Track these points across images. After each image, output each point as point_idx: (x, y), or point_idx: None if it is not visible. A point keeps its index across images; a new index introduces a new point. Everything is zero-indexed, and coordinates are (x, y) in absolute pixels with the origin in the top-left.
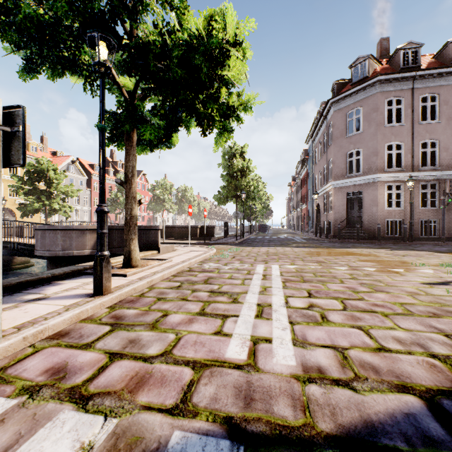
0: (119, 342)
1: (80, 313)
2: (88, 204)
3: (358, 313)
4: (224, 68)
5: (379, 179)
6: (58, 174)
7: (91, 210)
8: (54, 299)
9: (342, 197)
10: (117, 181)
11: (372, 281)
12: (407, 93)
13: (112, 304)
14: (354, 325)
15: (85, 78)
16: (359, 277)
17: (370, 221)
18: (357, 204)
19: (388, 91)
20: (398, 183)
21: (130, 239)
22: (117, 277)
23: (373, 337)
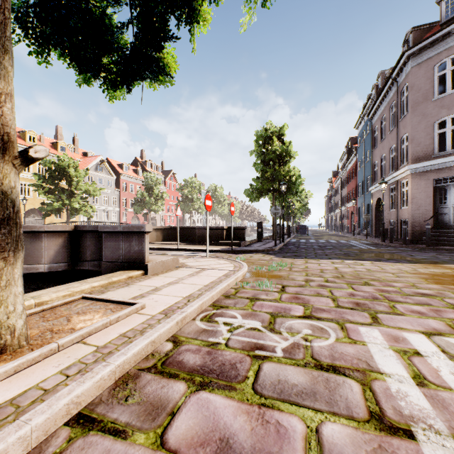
0: None
1: None
2: (117, 204)
3: None
4: None
5: None
6: (79, 171)
7: (120, 211)
8: None
9: (426, 186)
10: None
11: None
12: None
13: None
14: None
15: None
16: None
17: None
18: (452, 195)
19: None
20: None
21: None
22: None
23: None
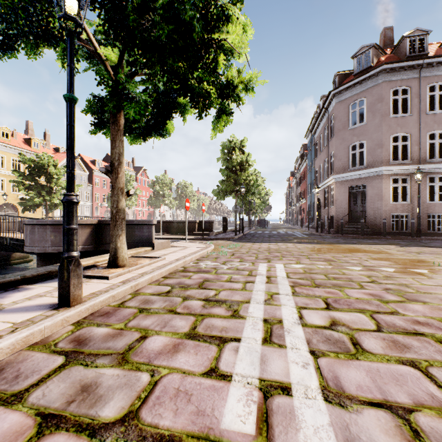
0: (66, 391)
1: (28, 337)
2: (90, 199)
3: (400, 337)
4: (222, 29)
5: (384, 172)
6: (59, 169)
7: (92, 206)
8: (7, 313)
9: (344, 191)
10: (102, 169)
11: (398, 286)
12: (413, 82)
13: (81, 319)
14: (404, 360)
15: (64, 52)
16: (380, 280)
17: (374, 216)
18: (360, 198)
19: (393, 80)
20: (404, 177)
21: (116, 235)
22: (98, 280)
23: (441, 384)
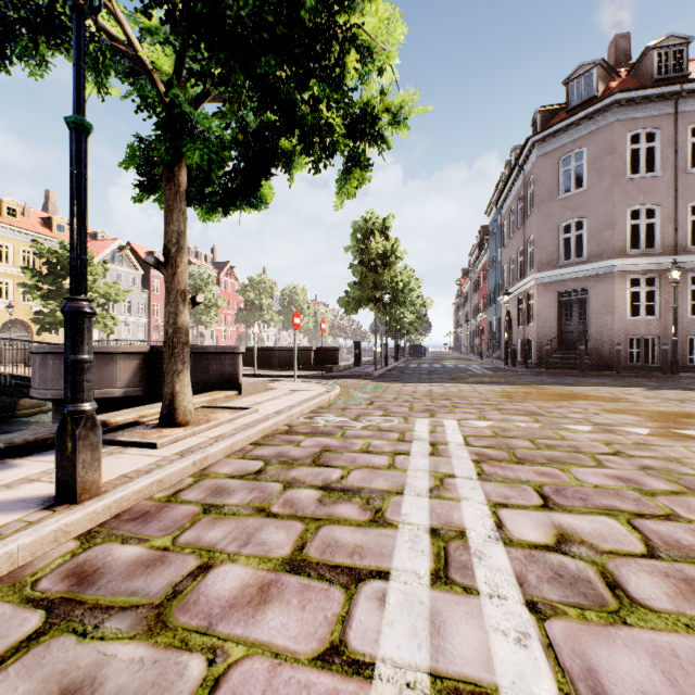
0: None
1: None
2: (145, 314)
3: None
4: (354, 5)
5: (617, 268)
6: (95, 265)
7: (149, 323)
8: None
9: (551, 299)
10: (149, 260)
11: (663, 461)
12: (665, 122)
13: (95, 526)
14: None
15: None
16: (629, 450)
17: (601, 339)
18: (577, 311)
19: (632, 119)
20: (650, 275)
21: (173, 372)
22: (137, 450)
23: None
